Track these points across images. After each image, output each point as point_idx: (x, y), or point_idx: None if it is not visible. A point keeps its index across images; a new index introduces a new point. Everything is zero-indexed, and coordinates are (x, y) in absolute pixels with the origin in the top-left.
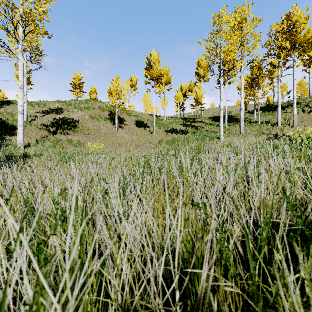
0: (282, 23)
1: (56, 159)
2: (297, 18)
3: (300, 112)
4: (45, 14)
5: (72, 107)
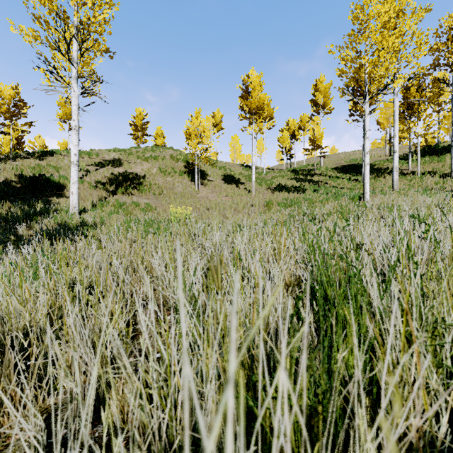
0: None
1: (138, 229)
2: None
3: None
4: (106, 23)
5: (134, 158)
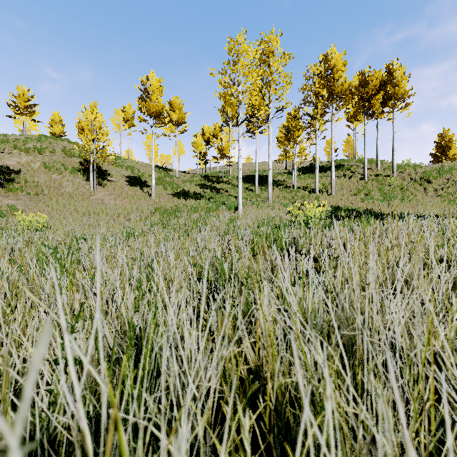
0: (320, 65)
1: None
2: (335, 62)
3: (341, 177)
4: None
5: (9, 147)
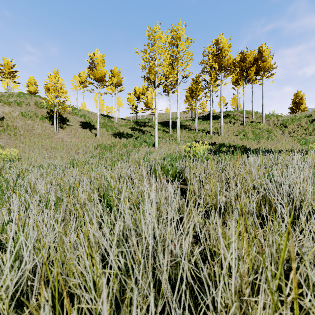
0: (213, 47)
1: None
2: (223, 45)
3: (228, 123)
4: None
5: None
